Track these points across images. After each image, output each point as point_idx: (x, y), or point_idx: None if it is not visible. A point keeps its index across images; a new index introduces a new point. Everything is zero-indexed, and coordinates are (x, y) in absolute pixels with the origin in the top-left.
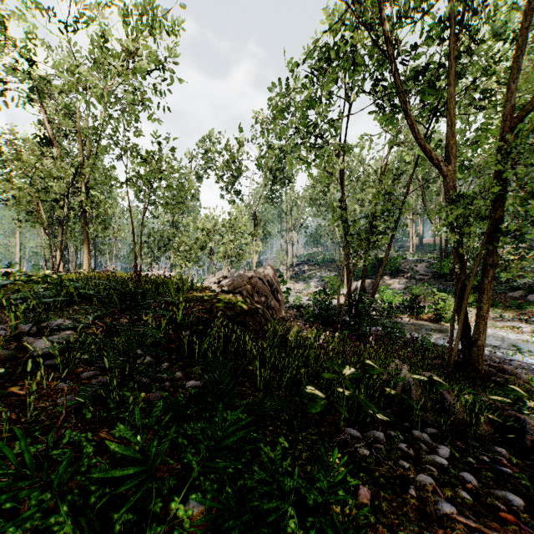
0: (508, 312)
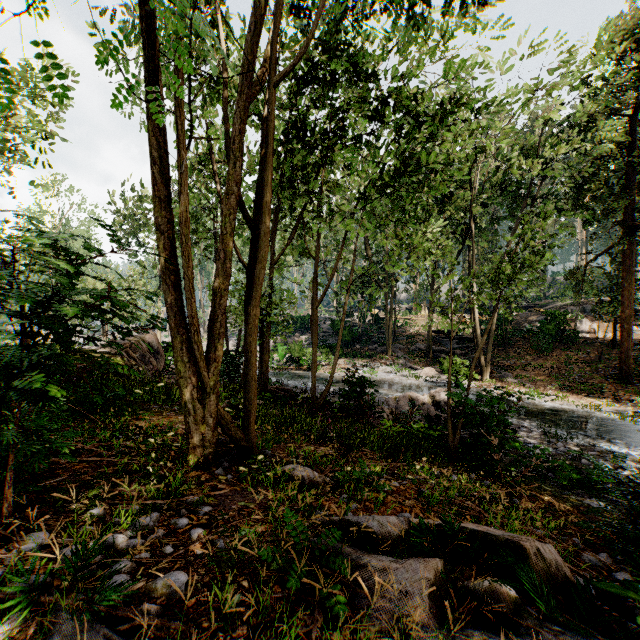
0: (362, 360)
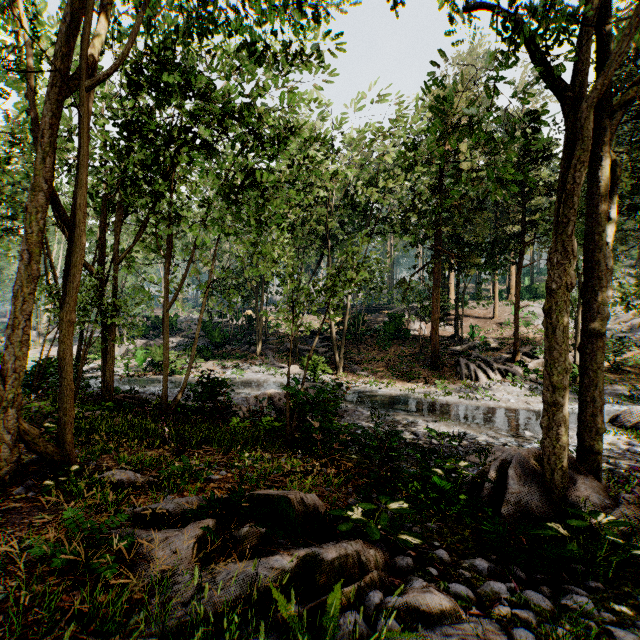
0: (232, 362)
